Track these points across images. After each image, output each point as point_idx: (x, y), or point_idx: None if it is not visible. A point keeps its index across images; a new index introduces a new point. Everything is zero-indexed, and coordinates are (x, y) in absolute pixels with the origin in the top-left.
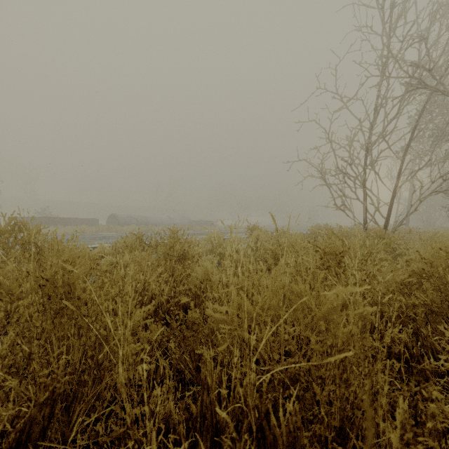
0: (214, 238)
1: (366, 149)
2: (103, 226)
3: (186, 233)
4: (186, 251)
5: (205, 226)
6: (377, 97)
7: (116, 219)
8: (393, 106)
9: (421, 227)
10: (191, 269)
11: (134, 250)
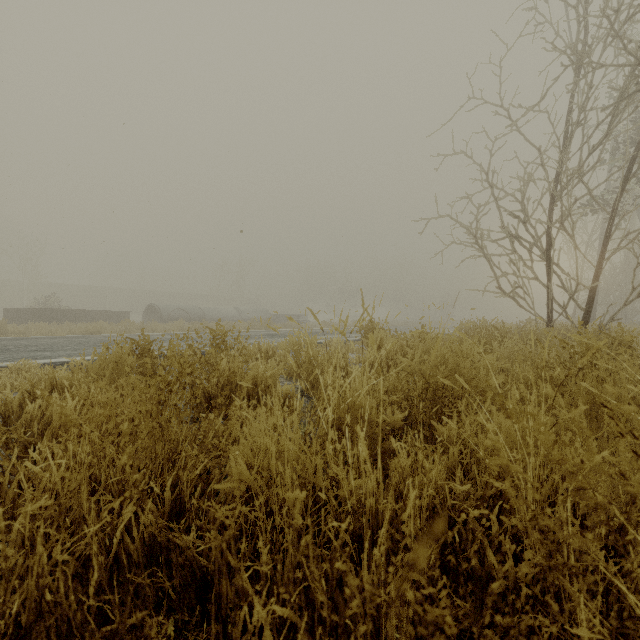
0: (300, 344)
1: (552, 197)
2: (131, 323)
3: (257, 333)
4: (237, 377)
5: (290, 322)
6: (571, 110)
7: (158, 313)
8: (599, 124)
9: (615, 324)
10: (225, 447)
11: (123, 375)
